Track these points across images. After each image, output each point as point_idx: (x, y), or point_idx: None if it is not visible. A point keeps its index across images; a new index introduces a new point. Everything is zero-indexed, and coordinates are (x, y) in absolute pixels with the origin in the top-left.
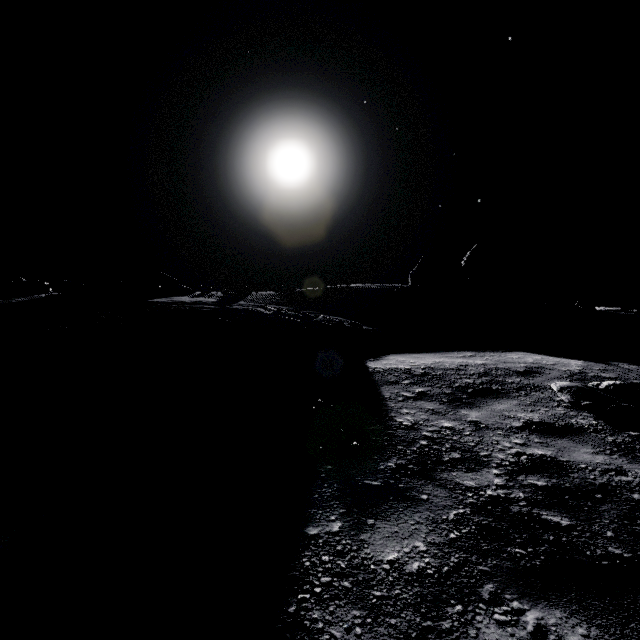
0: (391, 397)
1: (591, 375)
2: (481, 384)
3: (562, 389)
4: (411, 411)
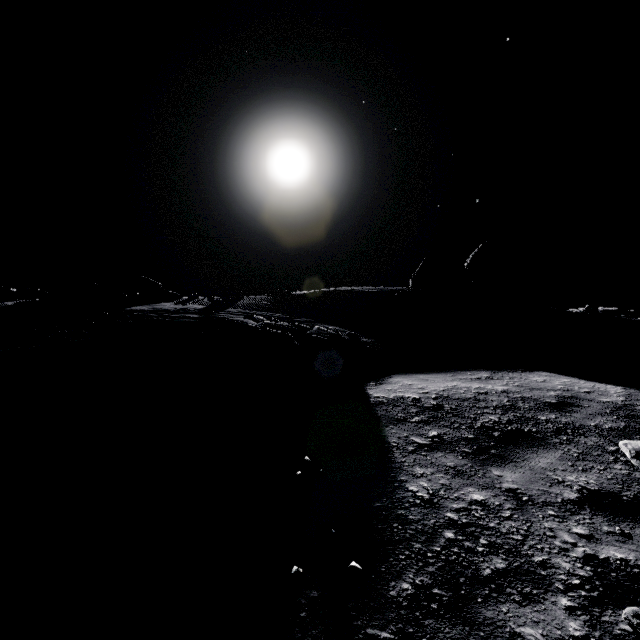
0: (399, 445)
1: (639, 409)
2: (509, 423)
3: (639, 455)
4: (426, 471)
